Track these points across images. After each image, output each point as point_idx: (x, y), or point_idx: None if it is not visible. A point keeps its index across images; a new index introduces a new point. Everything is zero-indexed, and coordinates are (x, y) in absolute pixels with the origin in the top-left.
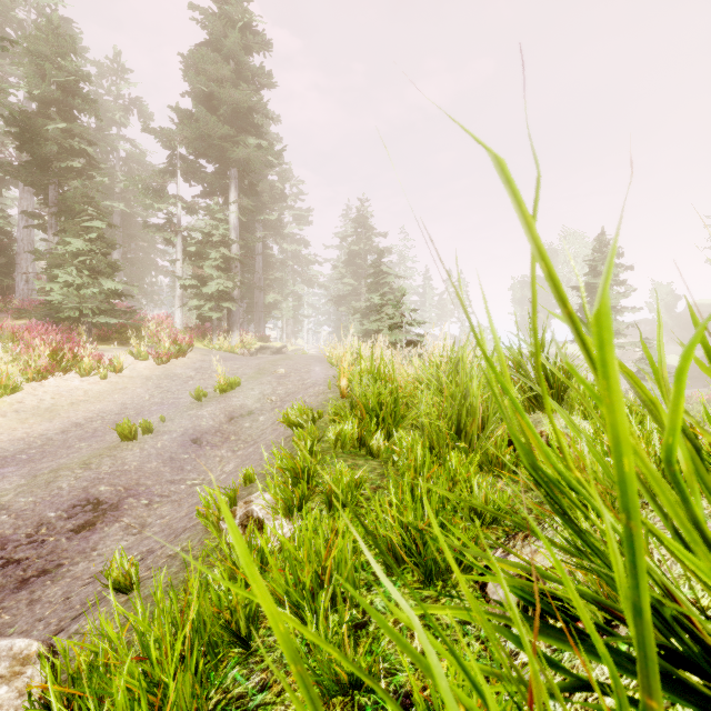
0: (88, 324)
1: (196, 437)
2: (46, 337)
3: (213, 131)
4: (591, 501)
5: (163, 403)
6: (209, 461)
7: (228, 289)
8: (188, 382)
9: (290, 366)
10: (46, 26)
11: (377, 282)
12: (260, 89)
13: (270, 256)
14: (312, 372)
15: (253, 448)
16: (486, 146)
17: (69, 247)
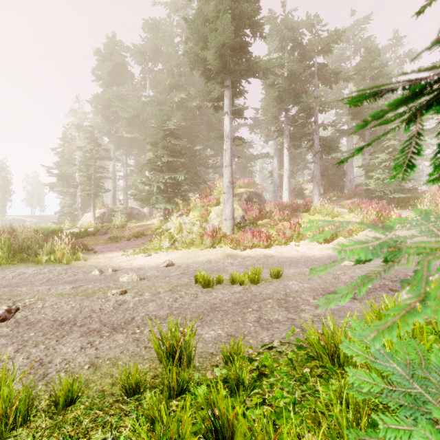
0: (387, 199)
1: None
2: (373, 206)
3: None
4: None
5: None
6: None
7: None
8: None
9: None
10: (364, 52)
11: None
12: None
13: None
14: None
15: None
16: None
17: (377, 159)
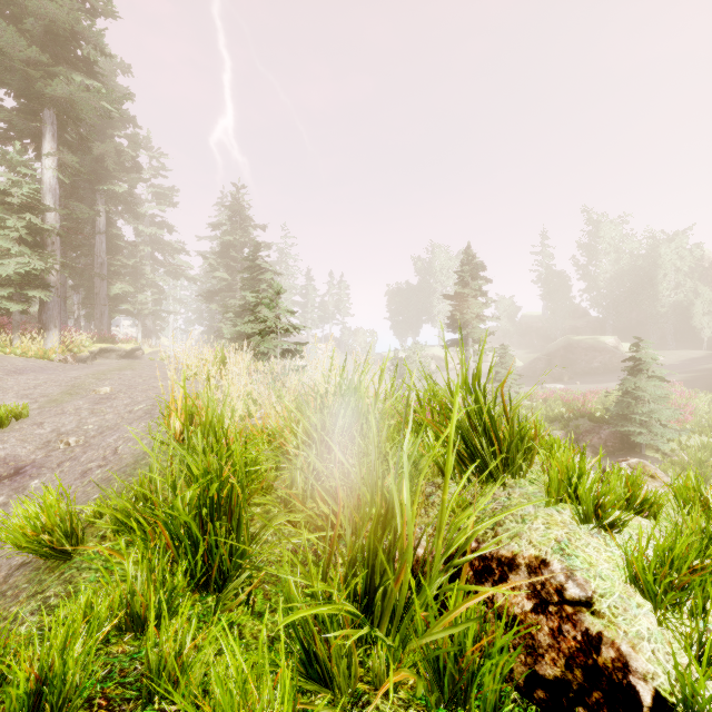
0: None
1: None
2: None
3: (13, 49)
4: None
5: None
6: None
7: (38, 272)
8: None
9: (124, 380)
10: None
11: (253, 278)
12: (94, 15)
13: (117, 236)
14: (152, 392)
15: None
16: None
17: None
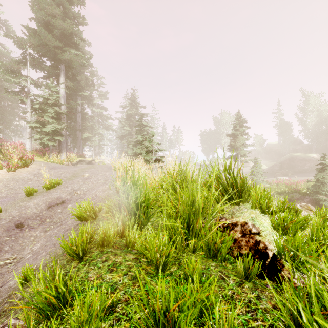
0: None
1: (19, 222)
2: None
3: (50, 43)
4: None
5: (7, 197)
6: (25, 240)
7: (58, 129)
8: (27, 182)
9: (92, 172)
10: None
11: (140, 129)
12: (78, 25)
13: (85, 113)
14: (104, 176)
15: (57, 229)
16: None
17: None
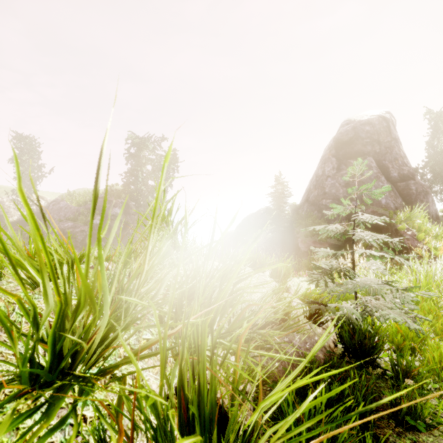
0: None
1: None
2: None
3: None
4: (106, 300)
5: None
6: None
7: None
8: None
9: None
10: None
11: None
12: None
13: None
14: None
15: None
16: (167, 158)
17: None
